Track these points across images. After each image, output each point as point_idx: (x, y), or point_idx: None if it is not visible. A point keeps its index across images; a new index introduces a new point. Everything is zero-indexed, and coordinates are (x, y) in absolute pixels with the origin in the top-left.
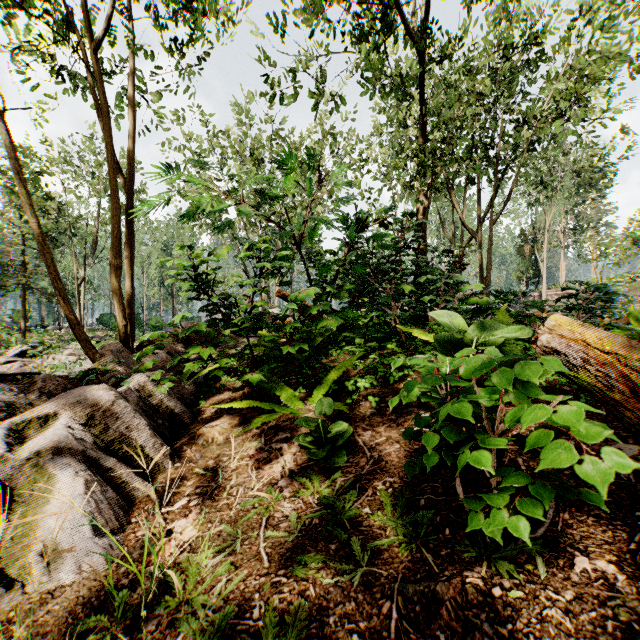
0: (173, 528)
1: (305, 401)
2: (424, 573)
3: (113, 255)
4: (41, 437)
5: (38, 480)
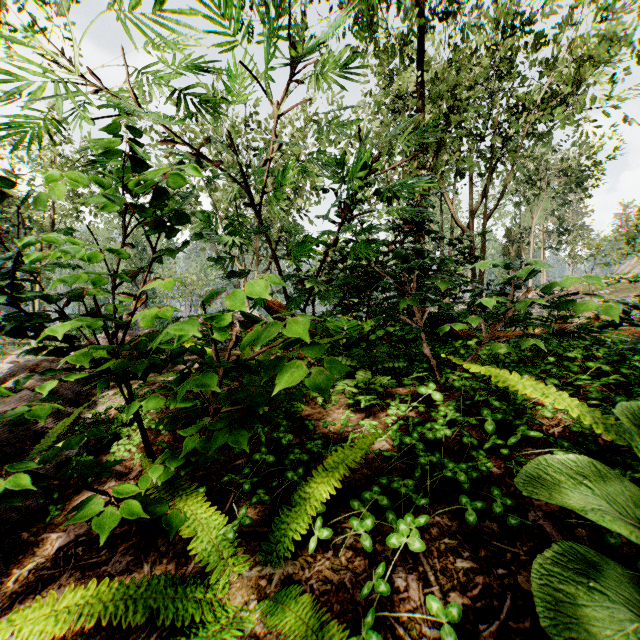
0: None
1: (254, 541)
2: None
3: None
4: None
5: None
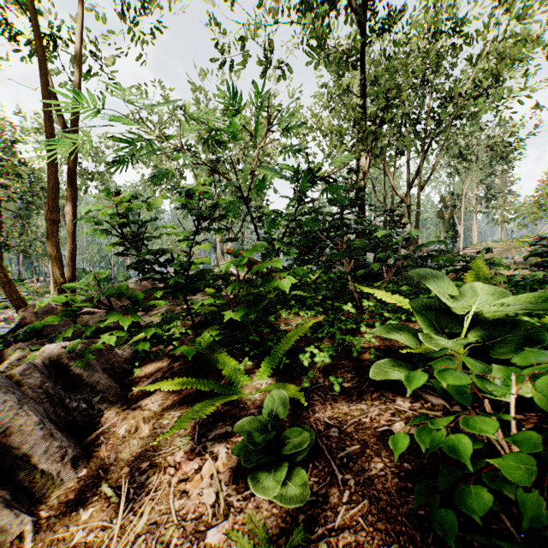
0: None
1: (251, 374)
2: None
3: (47, 208)
4: None
5: None
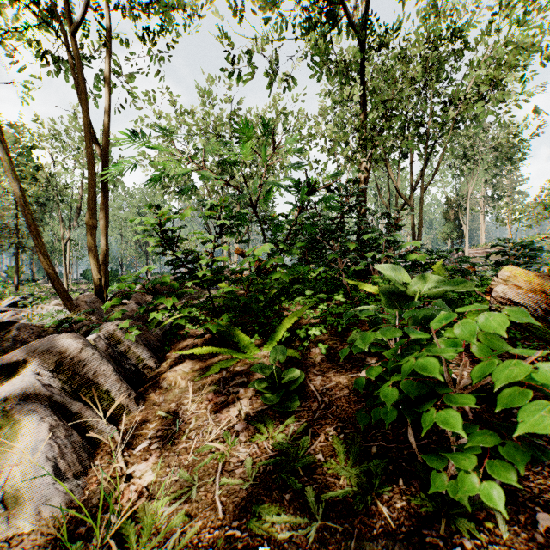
0: (133, 472)
1: (260, 347)
2: (380, 528)
3: (88, 216)
4: (9, 384)
5: (5, 425)
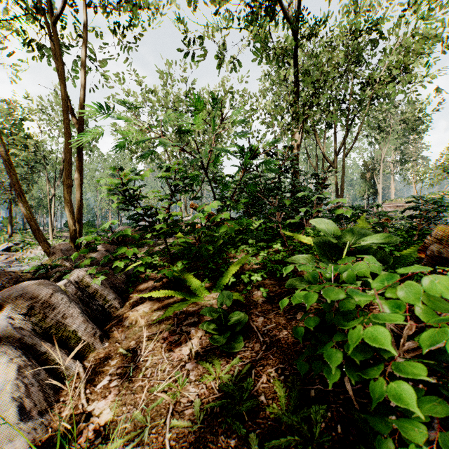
0: (92, 410)
1: (210, 290)
2: None
3: (64, 176)
4: None
5: None
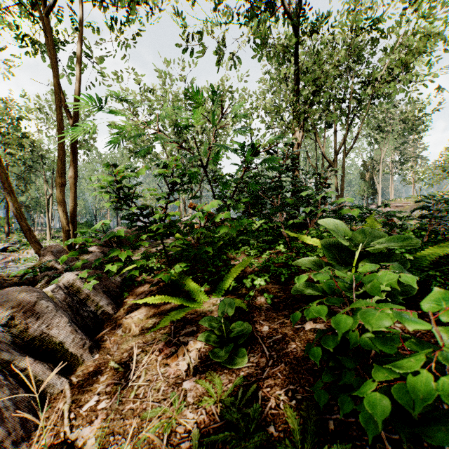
0: (75, 440)
1: (209, 295)
2: None
3: (57, 174)
4: None
5: None
